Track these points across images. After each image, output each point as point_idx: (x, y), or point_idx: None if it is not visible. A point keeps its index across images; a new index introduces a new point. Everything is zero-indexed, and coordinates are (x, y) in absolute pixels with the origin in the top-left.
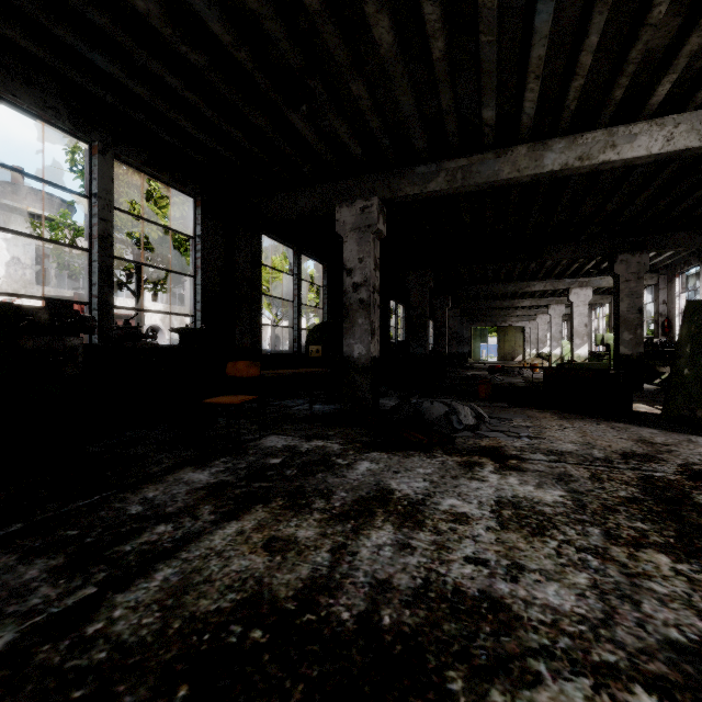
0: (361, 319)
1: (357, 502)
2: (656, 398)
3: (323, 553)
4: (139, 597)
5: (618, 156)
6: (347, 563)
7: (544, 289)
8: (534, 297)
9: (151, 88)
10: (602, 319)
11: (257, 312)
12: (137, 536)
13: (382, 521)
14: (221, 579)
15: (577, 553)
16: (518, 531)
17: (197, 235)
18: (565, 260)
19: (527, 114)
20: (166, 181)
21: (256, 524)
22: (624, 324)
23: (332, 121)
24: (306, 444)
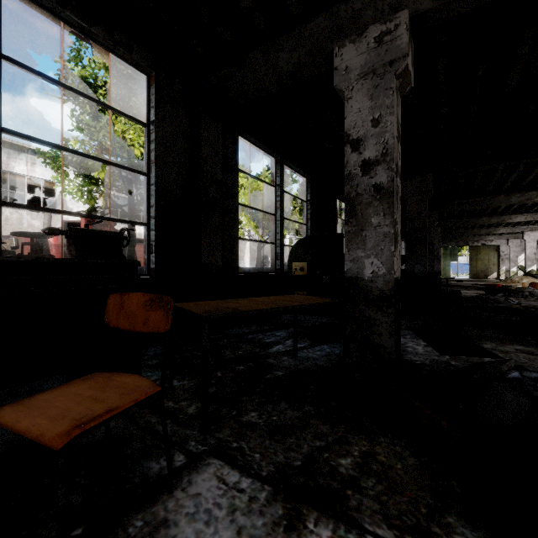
0: (376, 217)
1: None
2: None
3: None
4: None
5: None
6: None
7: None
8: (528, 212)
9: None
10: None
11: (231, 223)
12: None
13: None
14: None
15: None
16: None
17: (151, 121)
18: None
19: None
20: (101, 41)
21: None
22: None
23: None
24: None
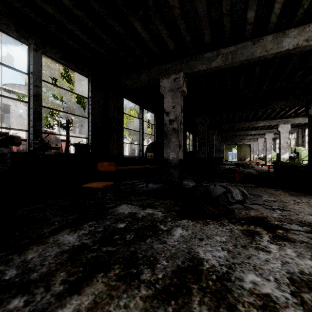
0: (174, 139)
1: (175, 274)
2: None
3: None
4: None
5: None
6: None
7: (264, 124)
8: (257, 130)
9: (57, 9)
10: (292, 140)
11: (120, 136)
12: None
13: (198, 304)
14: None
15: None
16: None
17: (89, 96)
18: (278, 109)
19: (275, 13)
20: (72, 68)
21: (91, 302)
22: None
23: (158, 25)
24: (142, 212)
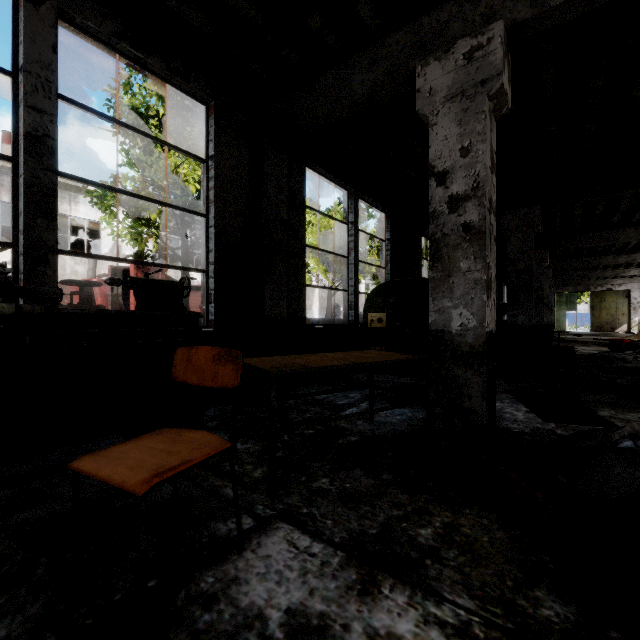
0: (466, 261)
1: None
2: None
3: None
4: None
5: None
6: None
7: None
8: None
9: None
10: None
11: (298, 268)
12: None
13: None
14: None
15: None
16: None
17: (210, 156)
18: None
19: None
20: (157, 72)
21: None
22: None
23: None
24: (358, 625)
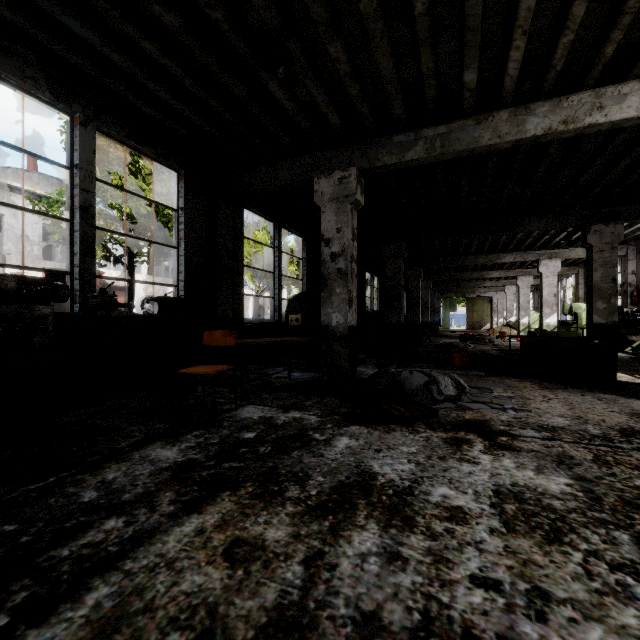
0: (339, 289)
1: (335, 490)
2: (633, 367)
3: (294, 565)
4: (57, 635)
5: (605, 118)
6: (323, 582)
7: (514, 260)
8: (503, 269)
9: (129, 56)
10: (568, 290)
11: (239, 282)
12: (80, 535)
13: (365, 517)
14: (165, 607)
15: (611, 572)
16: (529, 535)
17: (180, 207)
18: (536, 232)
19: (510, 76)
20: (148, 154)
21: (219, 520)
22: (598, 293)
23: (310, 88)
24: (283, 416)
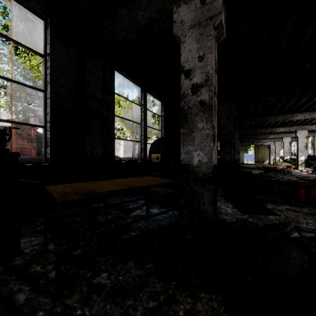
0: (201, 123)
1: None
2: None
3: None
4: None
5: None
6: None
7: (304, 118)
8: (286, 126)
9: None
10: None
11: (110, 128)
12: None
13: None
14: None
15: None
16: None
17: (47, 53)
18: None
19: None
20: None
21: None
22: None
23: None
24: None
